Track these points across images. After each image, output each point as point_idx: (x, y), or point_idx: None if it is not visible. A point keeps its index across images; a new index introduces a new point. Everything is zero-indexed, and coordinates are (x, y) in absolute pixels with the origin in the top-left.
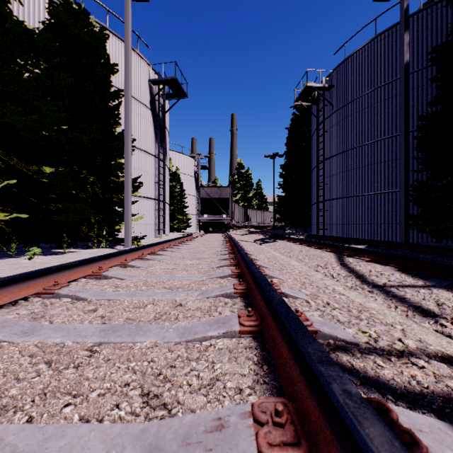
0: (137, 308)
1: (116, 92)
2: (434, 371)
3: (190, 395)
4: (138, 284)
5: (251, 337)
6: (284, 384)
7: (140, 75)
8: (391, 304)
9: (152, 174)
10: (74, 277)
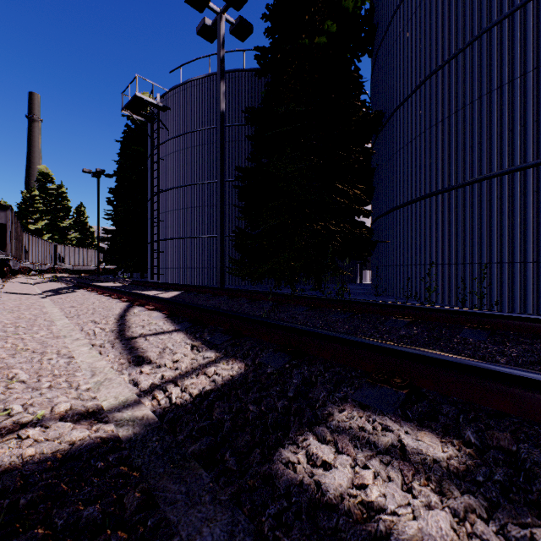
0: None
1: None
2: (39, 438)
3: None
4: None
5: None
6: None
7: None
8: (116, 359)
9: None
10: None
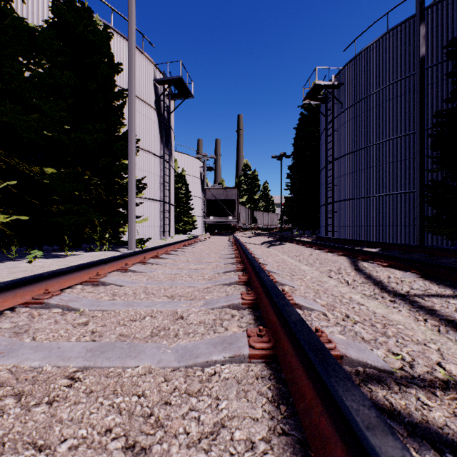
0: (133, 322)
1: (120, 92)
2: None
3: (186, 451)
4: (137, 292)
5: (263, 362)
6: (312, 442)
7: (145, 75)
8: (418, 317)
9: (157, 175)
10: (69, 284)
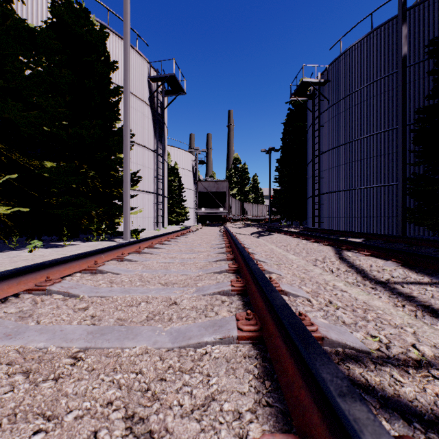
0: (130, 307)
1: (116, 89)
2: None
3: (180, 420)
4: (133, 280)
5: (251, 343)
6: (292, 412)
7: (139, 72)
8: (397, 303)
9: (151, 169)
10: (68, 272)
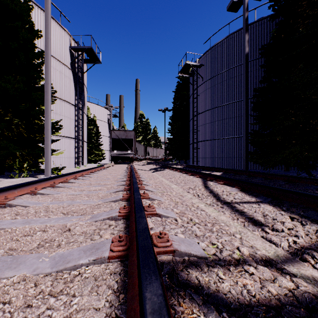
0: (26, 236)
1: (40, 52)
2: (260, 277)
3: None
4: (38, 211)
5: (119, 261)
6: None
7: (62, 42)
8: (234, 217)
9: (72, 119)
10: None
